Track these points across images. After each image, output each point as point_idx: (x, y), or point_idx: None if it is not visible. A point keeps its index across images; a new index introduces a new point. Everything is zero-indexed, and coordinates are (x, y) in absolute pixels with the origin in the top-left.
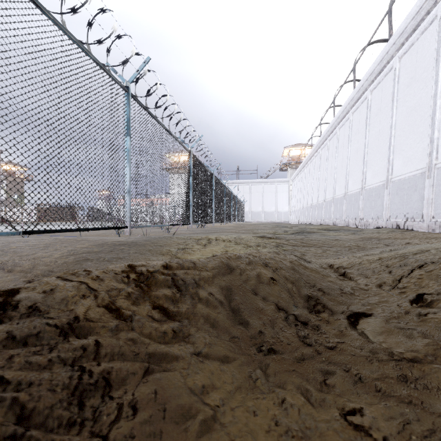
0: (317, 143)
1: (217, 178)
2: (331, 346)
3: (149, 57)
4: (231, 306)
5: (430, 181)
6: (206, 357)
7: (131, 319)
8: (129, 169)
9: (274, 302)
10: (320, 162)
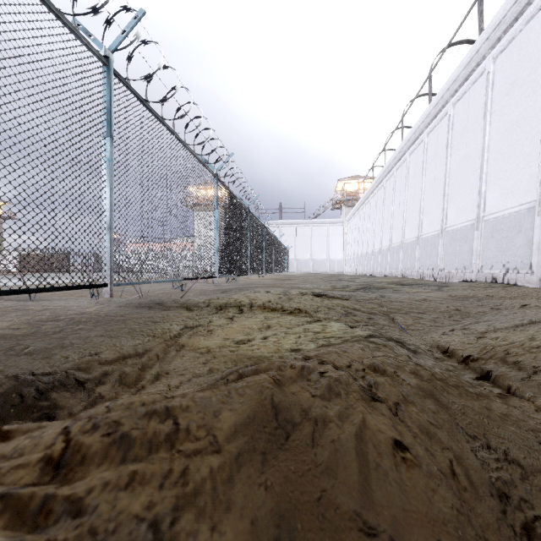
0: (380, 174)
1: (254, 216)
2: None
3: (142, 10)
4: None
5: None
6: None
7: None
8: (111, 191)
9: None
10: (384, 197)
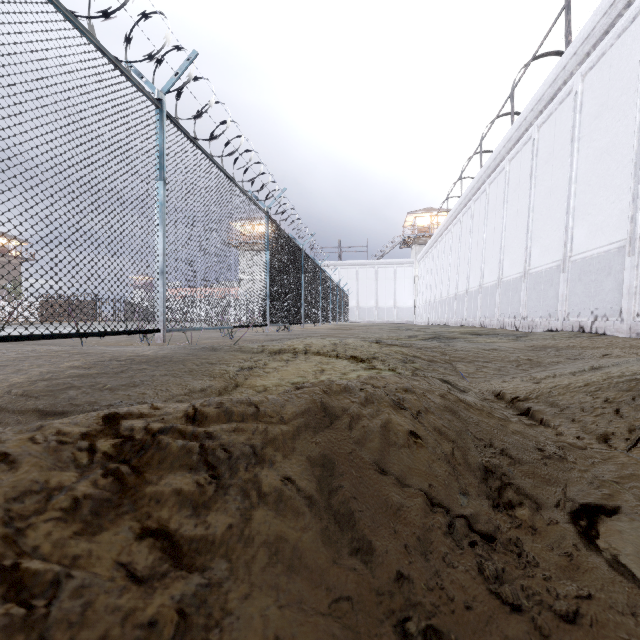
0: (456, 206)
1: (308, 257)
2: (567, 611)
3: (195, 51)
4: (333, 506)
5: (633, 260)
6: None
7: (52, 594)
8: (163, 236)
9: (422, 490)
10: (460, 234)
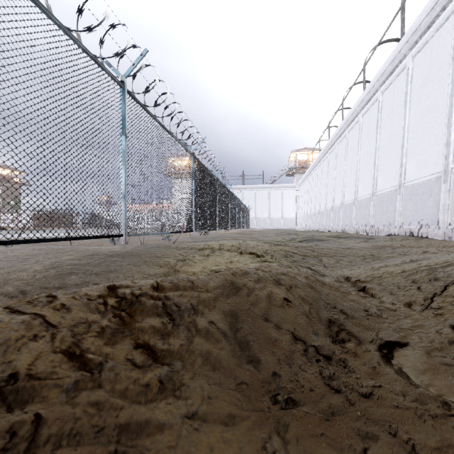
0: (325, 147)
1: (221, 183)
2: (366, 392)
3: (146, 49)
4: (238, 337)
5: (446, 186)
6: (203, 420)
7: (100, 368)
8: (125, 172)
9: (290, 331)
10: (328, 166)
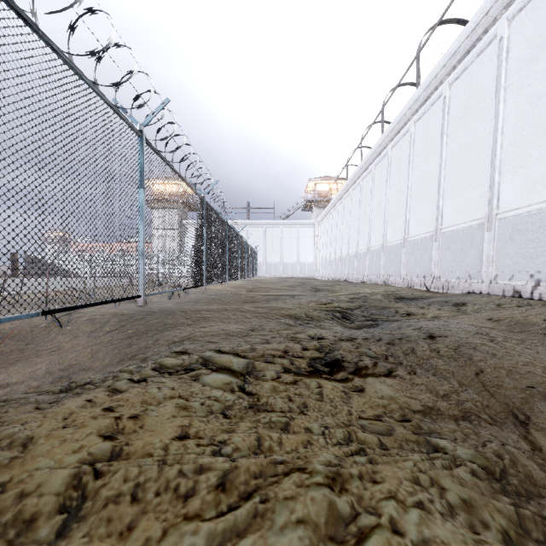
0: (356, 171)
1: (212, 209)
2: None
3: None
4: None
5: None
6: None
7: None
8: None
9: None
10: (360, 196)
